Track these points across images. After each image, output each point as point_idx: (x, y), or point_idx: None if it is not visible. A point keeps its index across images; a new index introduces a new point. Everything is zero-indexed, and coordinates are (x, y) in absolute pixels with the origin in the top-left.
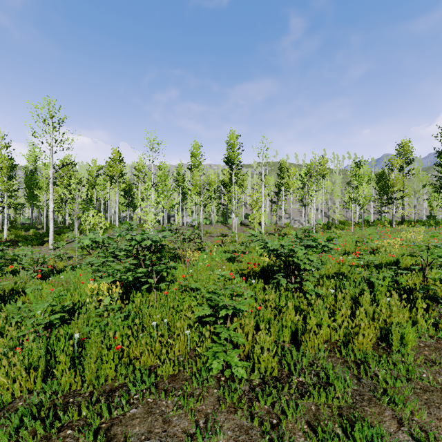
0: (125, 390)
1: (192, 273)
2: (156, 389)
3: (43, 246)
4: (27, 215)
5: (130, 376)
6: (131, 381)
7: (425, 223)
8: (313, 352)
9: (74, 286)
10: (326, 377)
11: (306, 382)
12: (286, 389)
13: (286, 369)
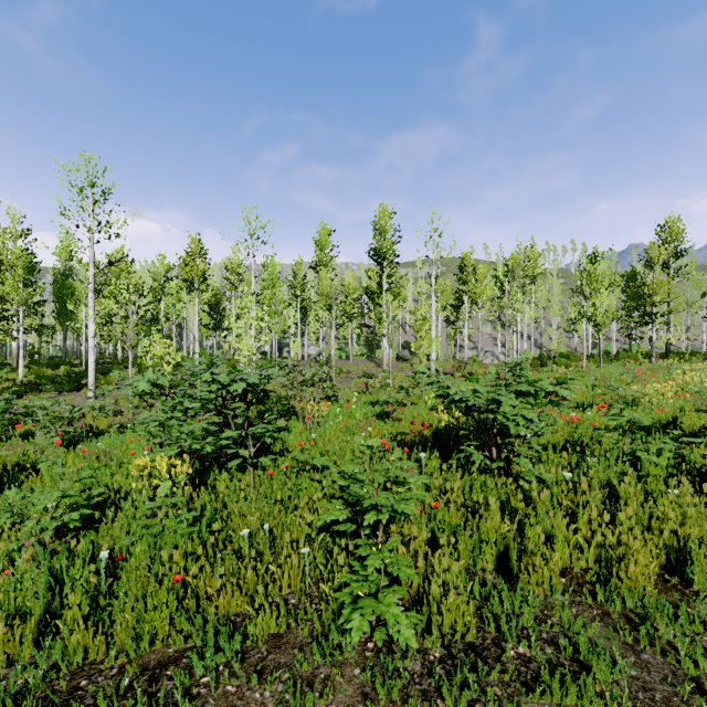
0: (185, 665)
1: (316, 440)
2: (243, 665)
3: (79, 393)
4: (60, 343)
5: (198, 634)
6: (198, 646)
7: (705, 356)
8: (541, 594)
9: (117, 460)
10: (571, 647)
11: (534, 657)
12: (496, 674)
13: (493, 629)
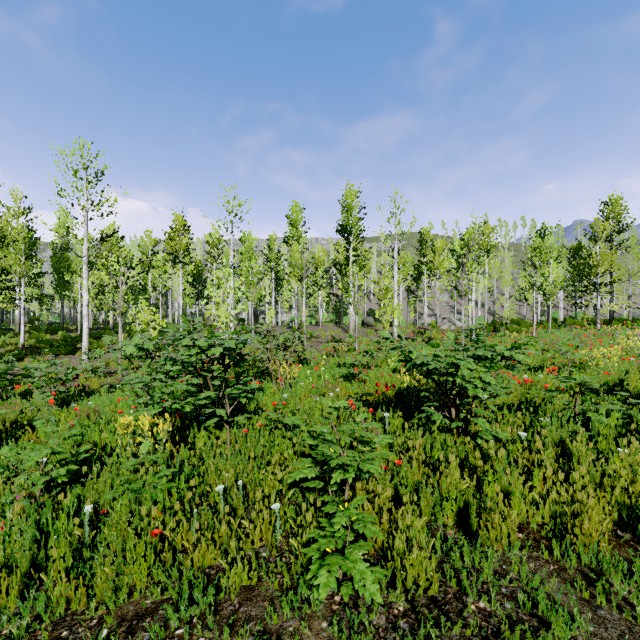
0: (161, 617)
1: (288, 399)
2: (216, 618)
3: (74, 356)
4: (58, 311)
5: (174, 586)
6: (174, 598)
7: None
8: (499, 549)
9: (106, 418)
10: (530, 602)
11: (494, 611)
12: (458, 629)
13: (454, 583)
